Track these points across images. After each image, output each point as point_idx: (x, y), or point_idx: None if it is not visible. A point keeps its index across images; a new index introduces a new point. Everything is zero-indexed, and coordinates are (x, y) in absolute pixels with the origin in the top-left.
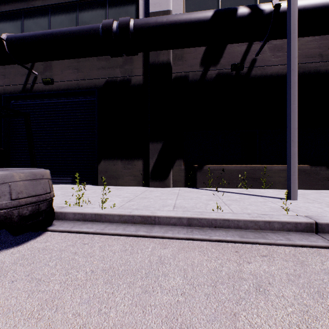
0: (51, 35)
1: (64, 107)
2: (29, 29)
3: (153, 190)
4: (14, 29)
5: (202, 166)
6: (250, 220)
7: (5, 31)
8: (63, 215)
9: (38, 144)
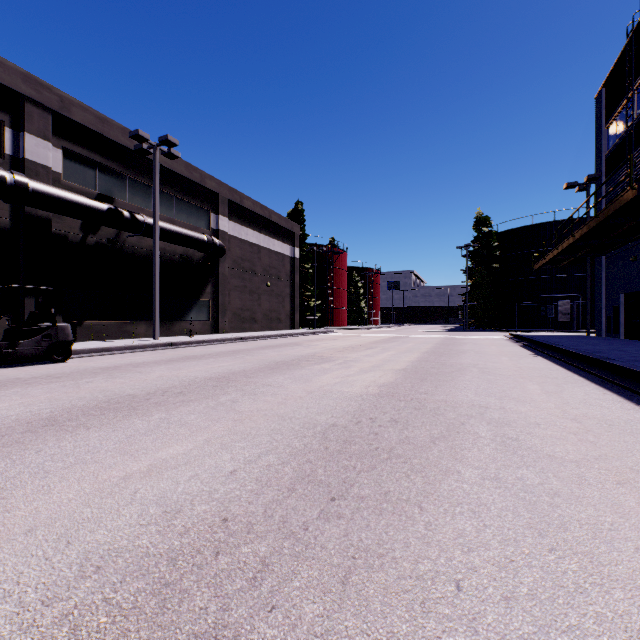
0: None
1: None
2: None
3: None
4: None
5: (82, 322)
6: (150, 344)
7: None
8: None
9: None
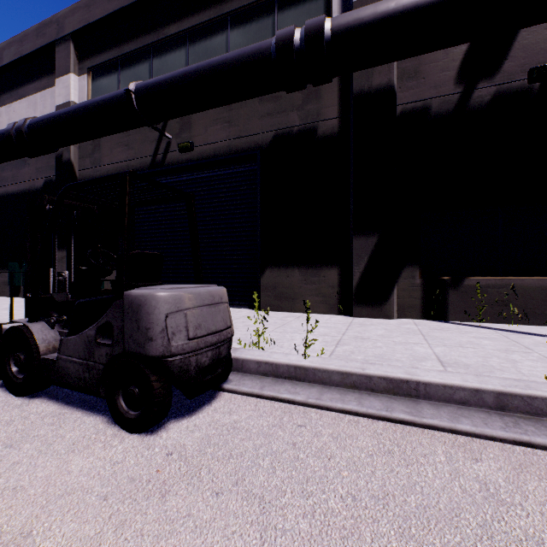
0: (196, 72)
1: (208, 184)
2: (160, 71)
3: (364, 323)
4: (140, 76)
5: (460, 279)
6: None
7: (129, 81)
8: (239, 363)
9: (171, 244)
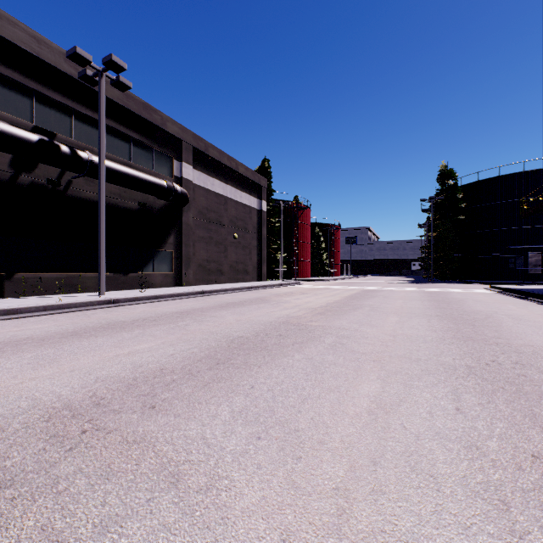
0: None
1: None
2: None
3: None
4: None
5: (12, 274)
6: (83, 302)
7: None
8: None
9: None
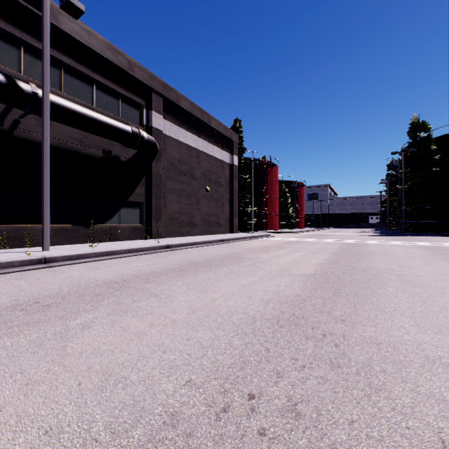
0: None
1: None
2: None
3: None
4: None
5: None
6: None
7: None
8: None
9: None
